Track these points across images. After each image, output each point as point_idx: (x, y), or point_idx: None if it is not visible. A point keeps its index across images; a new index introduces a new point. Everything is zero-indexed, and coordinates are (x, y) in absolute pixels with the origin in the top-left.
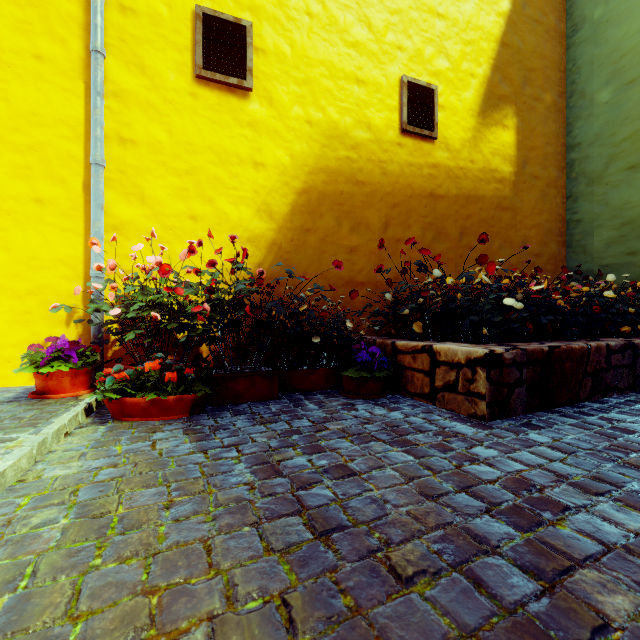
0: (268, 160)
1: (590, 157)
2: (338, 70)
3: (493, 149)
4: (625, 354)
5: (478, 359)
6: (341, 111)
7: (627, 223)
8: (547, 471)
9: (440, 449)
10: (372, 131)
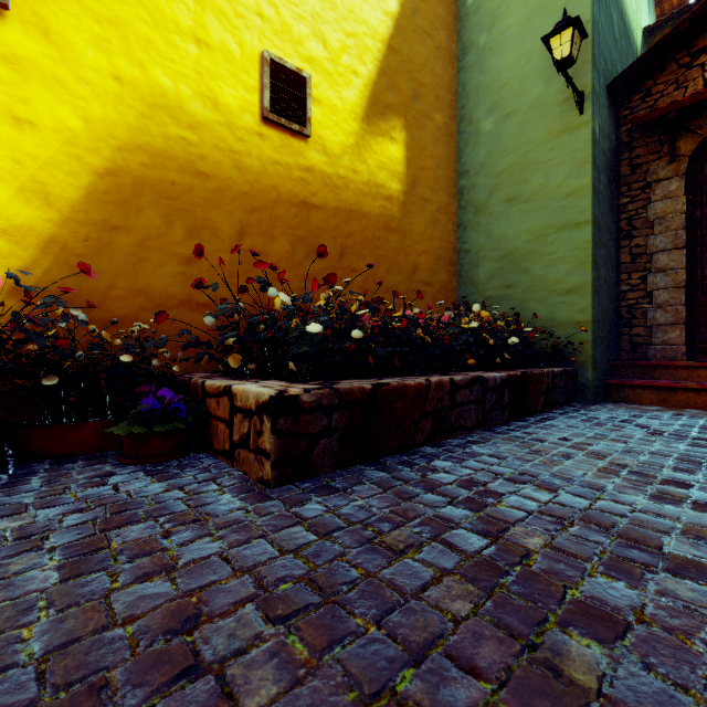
0: (42, 118)
1: (477, 186)
2: (167, 19)
3: (380, 162)
4: (473, 389)
5: (265, 404)
6: (172, 75)
7: (505, 255)
8: (253, 577)
9: (133, 553)
10: (221, 111)
